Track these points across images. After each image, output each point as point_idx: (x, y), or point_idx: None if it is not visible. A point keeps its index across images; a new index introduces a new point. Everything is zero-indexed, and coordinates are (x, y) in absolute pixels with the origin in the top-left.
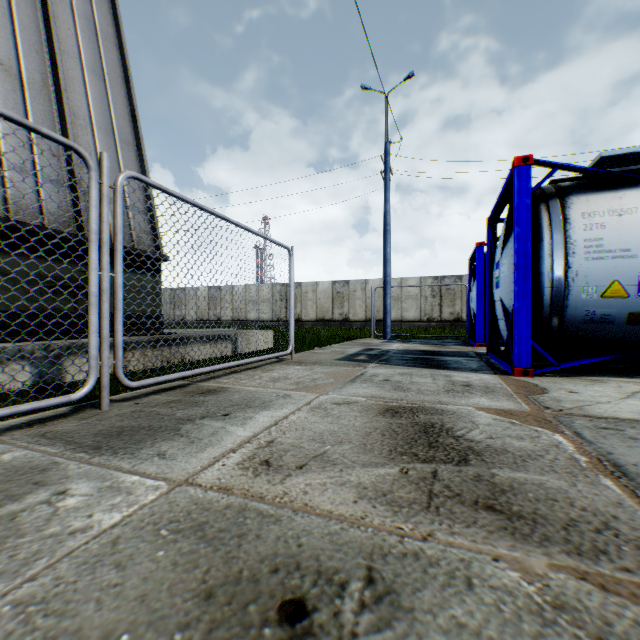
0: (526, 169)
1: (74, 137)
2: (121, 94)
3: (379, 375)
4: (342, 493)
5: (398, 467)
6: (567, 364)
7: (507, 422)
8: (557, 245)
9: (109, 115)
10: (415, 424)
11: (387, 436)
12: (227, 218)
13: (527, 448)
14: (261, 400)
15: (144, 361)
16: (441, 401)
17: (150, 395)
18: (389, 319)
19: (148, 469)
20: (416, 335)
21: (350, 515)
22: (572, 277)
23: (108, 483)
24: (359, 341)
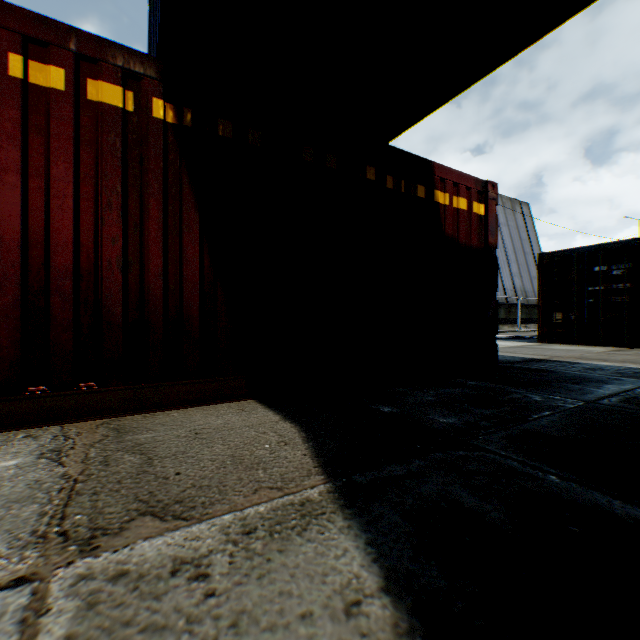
0: None
1: None
2: None
3: None
4: None
5: None
6: None
7: None
8: None
9: None
10: None
11: None
12: None
13: None
14: None
15: None
16: None
17: None
18: None
19: None
20: None
21: None
22: None
23: None
24: None
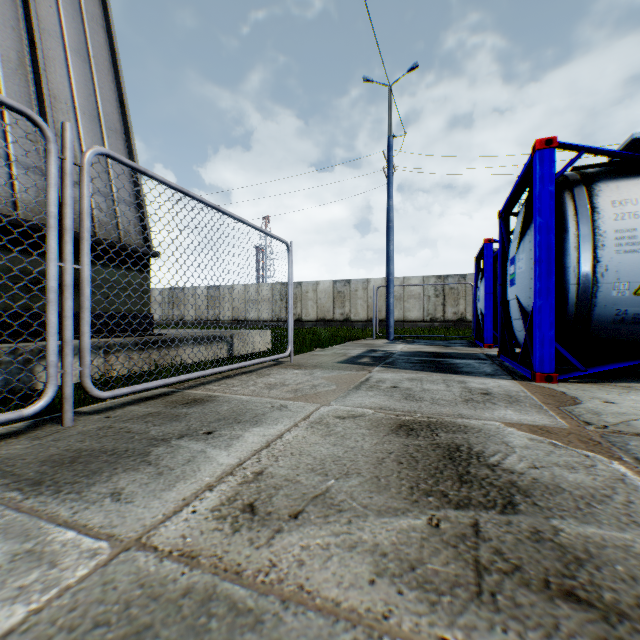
0: (549, 153)
1: (53, 121)
2: (108, 79)
3: (386, 381)
4: (352, 564)
5: (425, 515)
6: (595, 369)
7: (547, 443)
8: (584, 237)
9: (94, 100)
10: (436, 446)
11: (404, 464)
12: (218, 207)
13: (585, 483)
14: (253, 412)
15: (129, 365)
16: (461, 414)
17: (126, 406)
18: (392, 319)
19: (92, 519)
20: (420, 336)
21: (366, 610)
22: (601, 272)
23: (30, 544)
24: (361, 342)
